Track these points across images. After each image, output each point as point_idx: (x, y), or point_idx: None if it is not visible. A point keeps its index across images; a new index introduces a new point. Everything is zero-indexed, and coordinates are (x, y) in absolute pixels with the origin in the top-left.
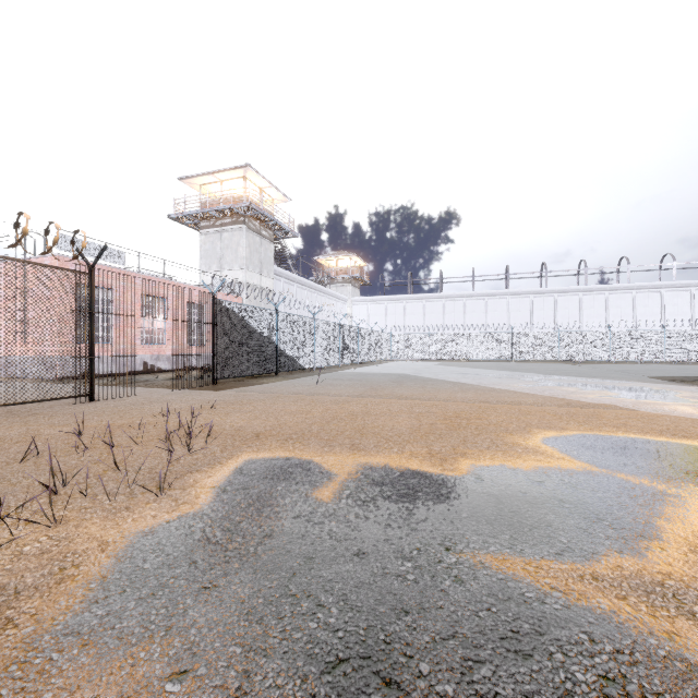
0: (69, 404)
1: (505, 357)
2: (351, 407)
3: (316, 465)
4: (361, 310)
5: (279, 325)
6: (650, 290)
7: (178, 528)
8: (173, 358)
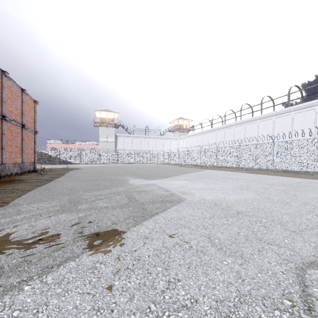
0: None
1: (186, 163)
2: None
3: None
4: (181, 142)
5: (61, 154)
6: (305, 109)
7: None
8: None
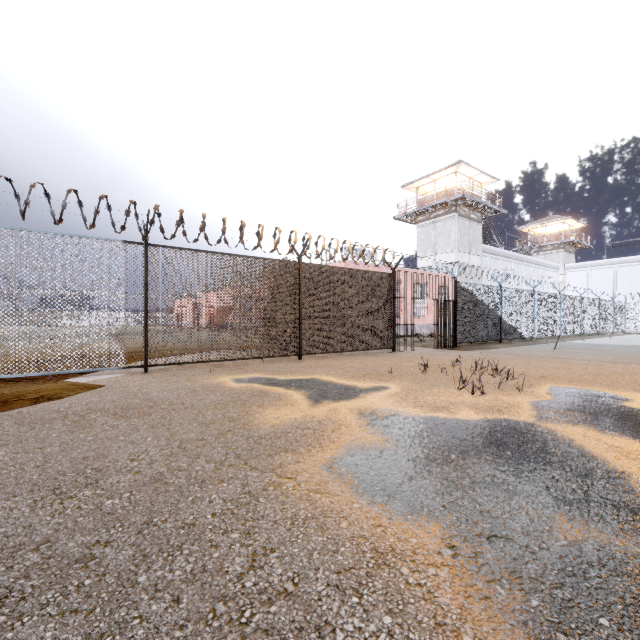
0: (384, 352)
1: None
2: (610, 368)
3: (611, 394)
4: (578, 277)
5: (502, 299)
6: None
7: (550, 403)
8: (405, 327)
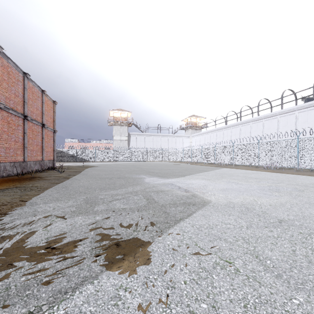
0: None
1: (200, 161)
2: None
3: None
4: (194, 140)
5: (78, 152)
6: None
7: None
8: None
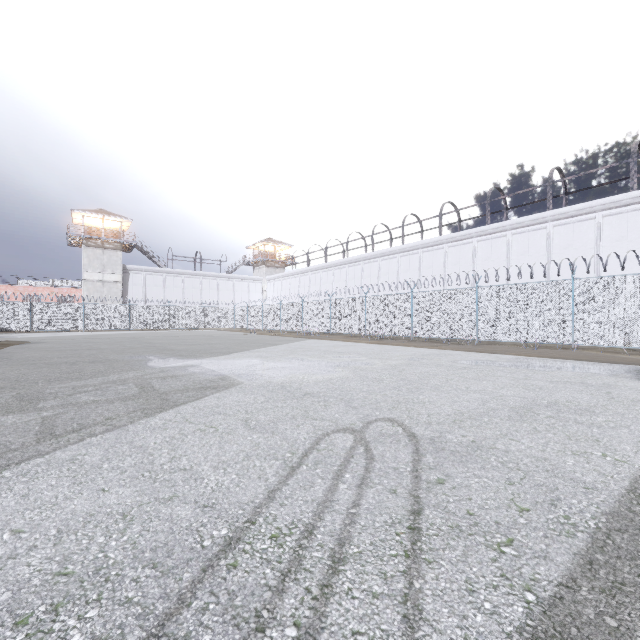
0: None
1: (278, 327)
2: None
3: None
4: (271, 287)
5: None
6: (461, 242)
7: None
8: None
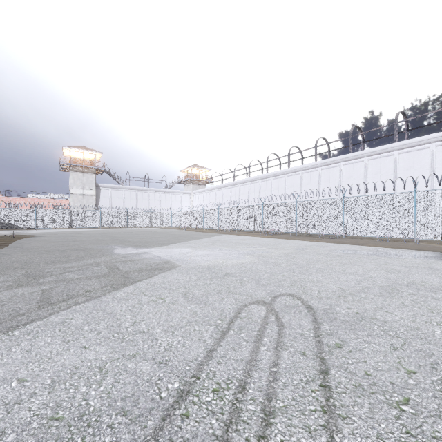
0: None
1: (201, 226)
2: None
3: None
4: (196, 198)
5: None
6: (331, 166)
7: None
8: None
